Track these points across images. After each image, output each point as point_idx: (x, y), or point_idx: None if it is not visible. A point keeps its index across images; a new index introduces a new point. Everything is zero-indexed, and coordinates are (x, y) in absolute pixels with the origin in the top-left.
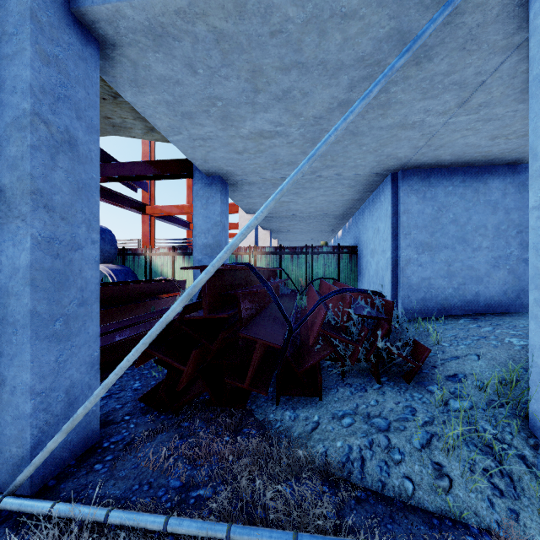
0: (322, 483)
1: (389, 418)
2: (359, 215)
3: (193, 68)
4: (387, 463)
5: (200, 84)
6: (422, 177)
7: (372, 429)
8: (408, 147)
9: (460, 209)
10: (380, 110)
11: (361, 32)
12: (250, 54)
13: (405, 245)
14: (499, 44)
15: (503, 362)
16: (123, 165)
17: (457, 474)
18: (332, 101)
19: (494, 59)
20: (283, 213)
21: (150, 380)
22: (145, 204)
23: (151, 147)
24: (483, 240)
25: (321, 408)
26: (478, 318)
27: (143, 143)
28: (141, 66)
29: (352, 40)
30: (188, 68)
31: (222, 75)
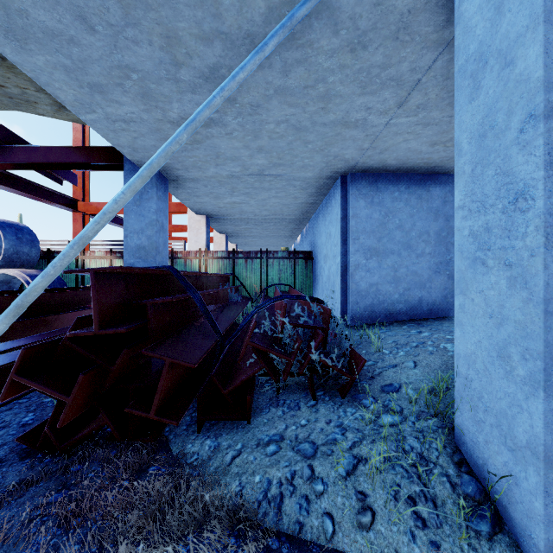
0: (230, 533)
1: (317, 441)
2: (315, 220)
3: (88, 23)
4: (308, 498)
5: (103, 47)
6: (370, 181)
7: (297, 455)
8: (354, 148)
9: (405, 215)
10: (320, 102)
11: (287, 1)
12: (158, 12)
13: (354, 250)
14: (431, 37)
15: (437, 369)
16: (35, 150)
17: (381, 504)
18: (267, 87)
19: (427, 55)
20: (237, 216)
21: (49, 410)
22: (76, 200)
23: (85, 134)
24: (426, 246)
25: (248, 433)
26: (421, 323)
27: (75, 129)
28: (14, 10)
29: (278, 11)
30: (82, 22)
31: (129, 37)
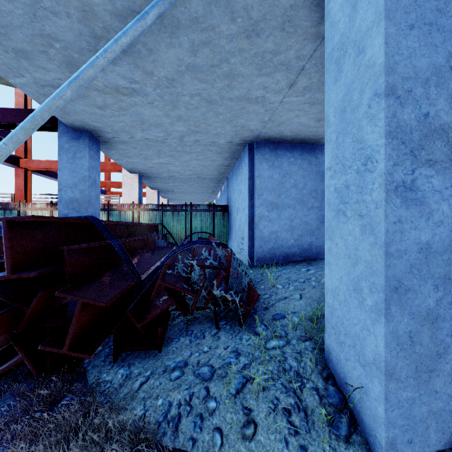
0: None
1: (215, 365)
2: (230, 179)
3: None
4: (202, 416)
5: (23, 15)
6: (271, 149)
7: (197, 379)
8: (257, 120)
9: (299, 176)
10: (226, 80)
11: None
12: None
13: (258, 204)
14: (310, 31)
15: (317, 300)
16: None
17: (263, 417)
18: (179, 63)
19: (308, 45)
20: (165, 174)
21: None
22: (18, 157)
23: (27, 99)
24: (315, 202)
25: (157, 361)
26: (310, 263)
27: (17, 93)
28: None
29: None
30: None
31: (47, 8)
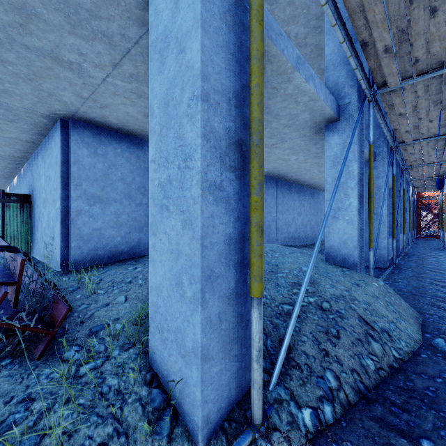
0: None
1: None
2: (33, 161)
3: None
4: None
5: None
6: (94, 133)
7: None
8: (72, 92)
9: (127, 170)
10: (16, 14)
11: None
12: None
13: (76, 196)
14: (135, 12)
15: (143, 298)
16: None
17: None
18: None
19: (133, 27)
20: None
21: None
22: None
23: None
24: (144, 198)
25: None
26: (139, 260)
27: None
28: None
29: None
30: None
31: None
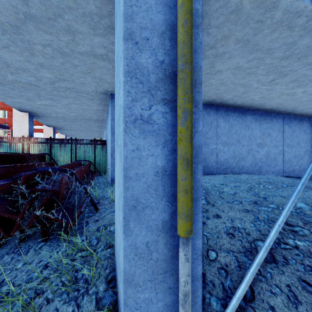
0: None
1: (16, 283)
2: (107, 121)
3: None
4: None
5: None
6: None
7: None
8: (110, 75)
9: None
10: (68, 35)
11: None
12: None
13: None
14: None
15: None
16: None
17: None
18: (15, 10)
19: None
20: (54, 115)
21: None
22: None
23: None
24: None
25: None
26: None
27: None
28: None
29: None
30: None
31: None
